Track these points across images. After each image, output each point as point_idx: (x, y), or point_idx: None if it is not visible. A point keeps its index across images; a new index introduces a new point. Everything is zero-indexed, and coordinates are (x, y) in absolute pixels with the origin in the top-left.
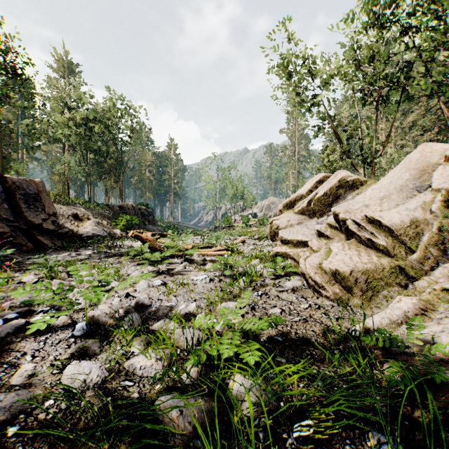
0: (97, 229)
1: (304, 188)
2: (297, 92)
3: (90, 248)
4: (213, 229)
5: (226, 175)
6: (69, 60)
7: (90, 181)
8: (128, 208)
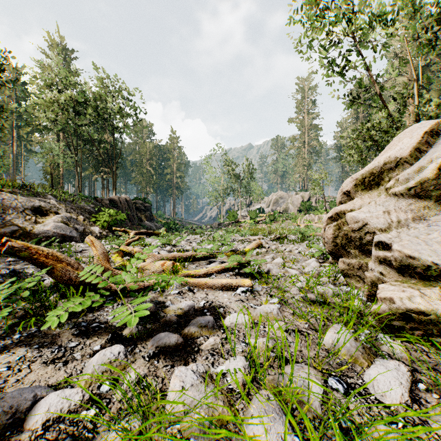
0: (63, 227)
1: (396, 147)
2: (325, 47)
3: (11, 259)
4: (217, 225)
5: (231, 166)
6: (63, 46)
7: (80, 172)
8: (120, 202)
